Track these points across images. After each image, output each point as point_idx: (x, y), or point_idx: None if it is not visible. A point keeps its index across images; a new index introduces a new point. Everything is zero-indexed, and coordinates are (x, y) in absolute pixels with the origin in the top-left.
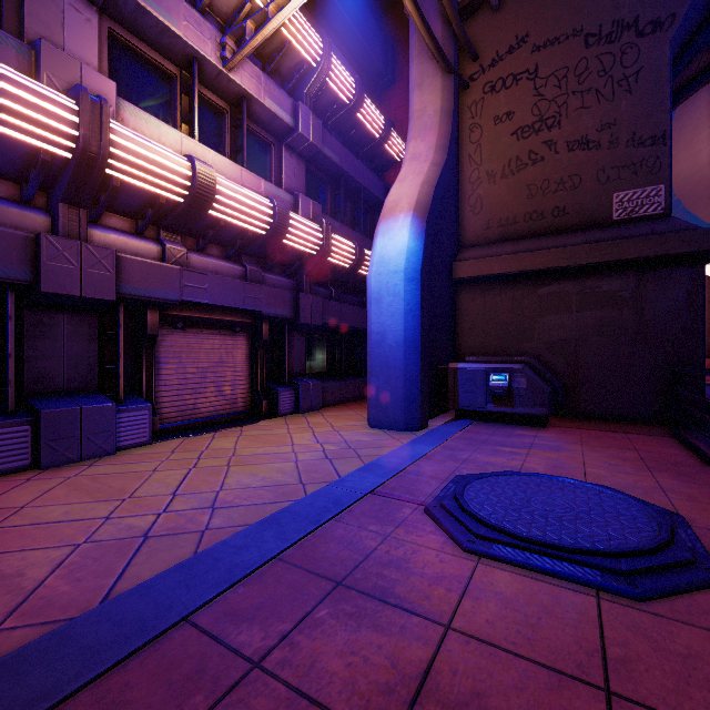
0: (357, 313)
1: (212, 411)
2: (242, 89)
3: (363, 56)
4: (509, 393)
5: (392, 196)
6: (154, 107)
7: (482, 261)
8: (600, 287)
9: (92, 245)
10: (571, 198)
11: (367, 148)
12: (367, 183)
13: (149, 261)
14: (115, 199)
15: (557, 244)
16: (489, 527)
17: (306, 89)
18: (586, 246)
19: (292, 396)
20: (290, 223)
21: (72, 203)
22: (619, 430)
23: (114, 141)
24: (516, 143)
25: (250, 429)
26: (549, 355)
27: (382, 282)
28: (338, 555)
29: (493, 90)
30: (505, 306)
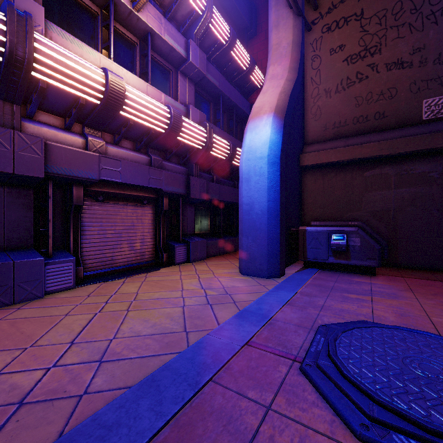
0: (231, 192)
1: (126, 261)
2: (147, 26)
3: (235, 14)
4: (346, 249)
5: (257, 104)
6: (81, 36)
7: (321, 152)
8: (414, 170)
9: (23, 133)
10: (389, 105)
11: (238, 77)
12: (238, 102)
13: (73, 148)
14: (46, 100)
15: (379, 139)
16: (380, 404)
17: (195, 31)
18: (403, 139)
19: (185, 250)
20: (182, 125)
21: (7, 100)
22: (435, 279)
23: (39, 49)
24: (346, 67)
25: (152, 276)
26: (373, 221)
27: (250, 165)
28: (217, 442)
29: (329, 30)
30: (339, 185)
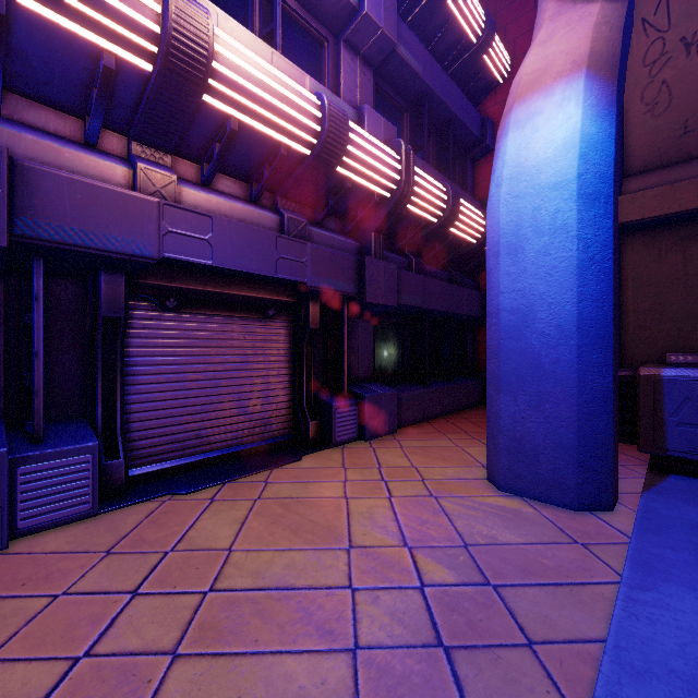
0: (446, 291)
1: (230, 438)
2: None
3: None
4: None
5: (529, 66)
6: None
7: (683, 185)
8: None
9: None
10: None
11: (458, 62)
12: (459, 110)
13: (93, 182)
14: (26, 63)
15: None
16: None
17: None
18: None
19: (353, 414)
20: (349, 138)
21: None
22: None
23: None
24: None
25: (280, 479)
26: None
27: (523, 210)
28: None
29: None
30: None
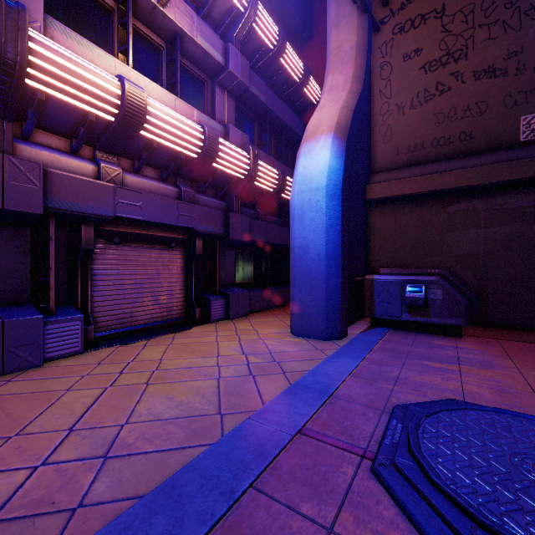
0: (280, 231)
1: (149, 318)
2: (176, 25)
3: (285, 13)
4: (425, 303)
5: (313, 122)
6: (92, 37)
7: (393, 183)
8: (509, 204)
9: (16, 158)
10: (478, 123)
11: (289, 91)
12: (289, 121)
13: (81, 177)
14: (46, 116)
15: (465, 165)
16: (486, 528)
17: (235, 33)
18: (496, 166)
19: (222, 304)
20: (219, 148)
21: None
22: None
23: (35, 50)
24: (424, 76)
25: (181, 337)
26: (458, 268)
27: (304, 199)
28: None
29: (402, 30)
30: (414, 223)
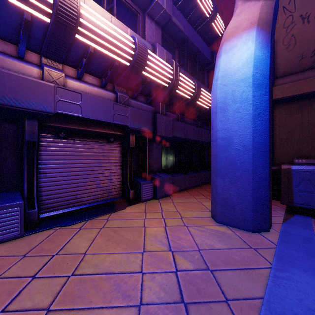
0: (195, 130)
1: (91, 199)
2: None
3: None
4: None
5: (231, 25)
6: None
7: (301, 82)
8: None
9: None
10: None
11: (201, 26)
12: (201, 48)
13: (20, 75)
14: None
15: None
16: None
17: None
18: None
19: (151, 187)
20: (148, 58)
21: None
22: None
23: None
24: None
25: (114, 218)
26: None
27: (227, 91)
28: None
29: None
30: None
